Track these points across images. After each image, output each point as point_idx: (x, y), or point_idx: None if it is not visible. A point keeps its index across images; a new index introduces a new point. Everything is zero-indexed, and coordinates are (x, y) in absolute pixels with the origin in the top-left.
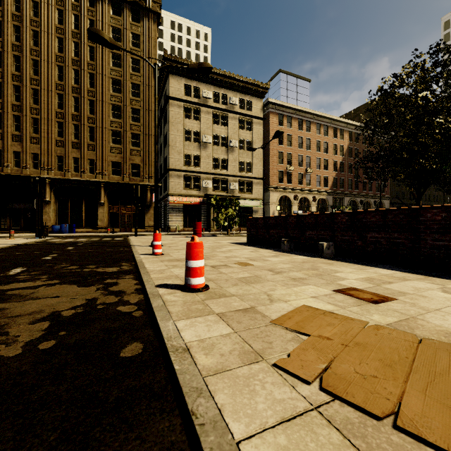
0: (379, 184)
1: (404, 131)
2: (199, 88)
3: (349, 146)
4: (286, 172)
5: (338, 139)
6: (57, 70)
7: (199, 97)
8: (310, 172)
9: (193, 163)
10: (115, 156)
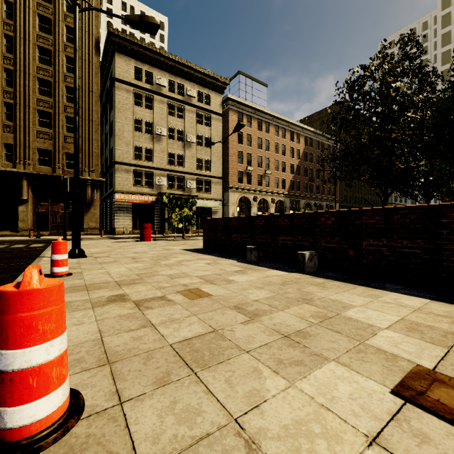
0: (330, 189)
1: (367, 130)
2: (151, 73)
3: (305, 151)
4: (246, 172)
5: (295, 142)
6: None
7: (152, 83)
8: (269, 173)
9: (145, 157)
10: (44, 142)
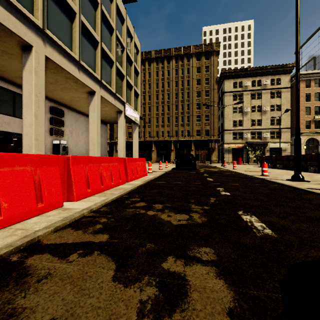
0: None
1: None
2: (241, 81)
3: None
4: (313, 120)
5: None
6: (175, 95)
7: (242, 87)
8: None
9: (238, 125)
10: (198, 127)
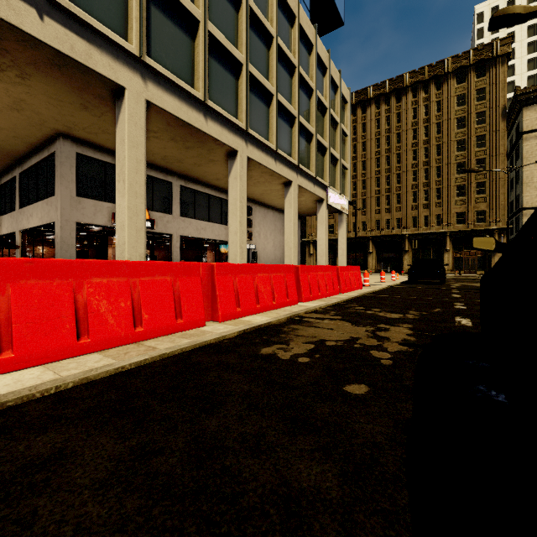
0: None
1: None
2: None
3: None
4: None
5: None
6: (412, 153)
7: None
8: None
9: None
10: (459, 207)
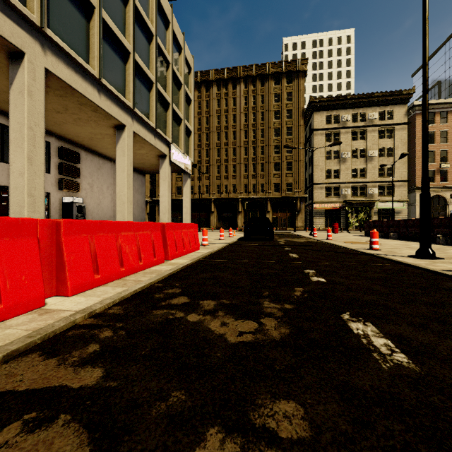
0: None
1: None
2: (338, 115)
3: None
4: (439, 170)
5: None
6: (244, 133)
7: (339, 122)
8: None
9: (333, 176)
10: (276, 179)
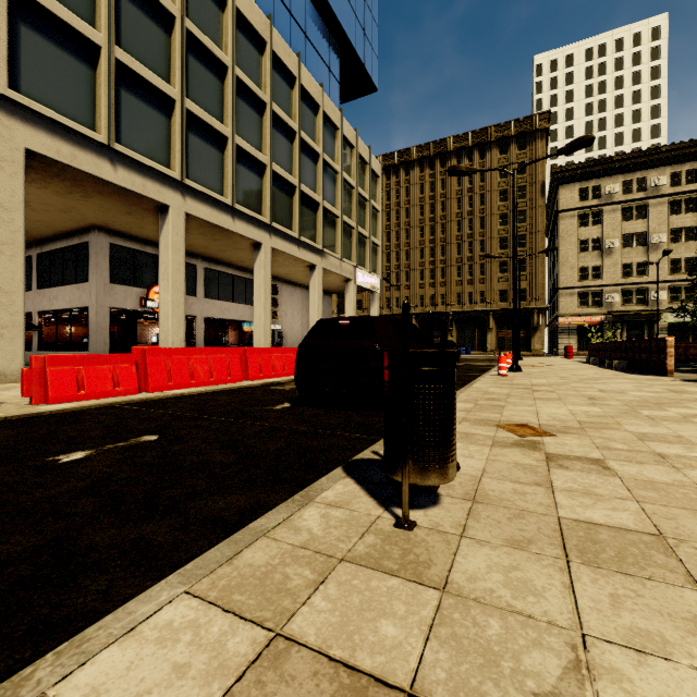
0: None
1: None
2: (599, 185)
3: None
4: None
5: None
6: (456, 224)
7: (600, 196)
8: None
9: (591, 276)
10: (502, 284)
